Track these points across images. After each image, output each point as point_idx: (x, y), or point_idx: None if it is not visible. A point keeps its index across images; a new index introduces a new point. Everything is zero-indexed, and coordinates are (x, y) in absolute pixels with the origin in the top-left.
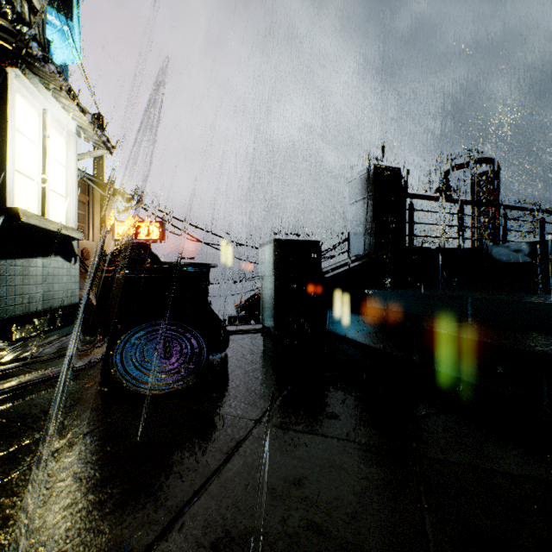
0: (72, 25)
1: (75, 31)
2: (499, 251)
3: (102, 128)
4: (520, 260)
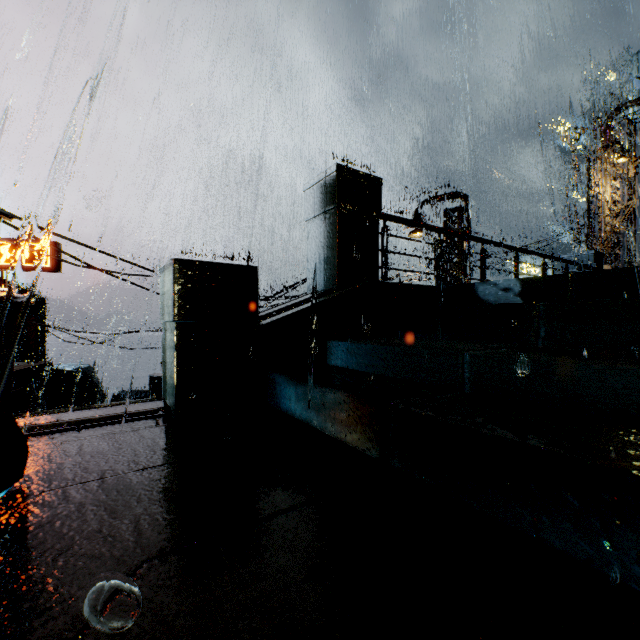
0: None
1: None
2: (487, 290)
3: None
4: (510, 301)
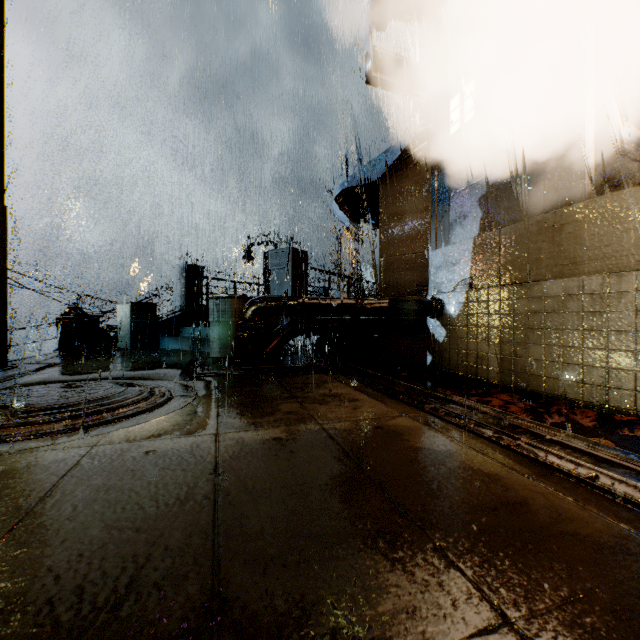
0: None
1: None
2: None
3: None
4: None
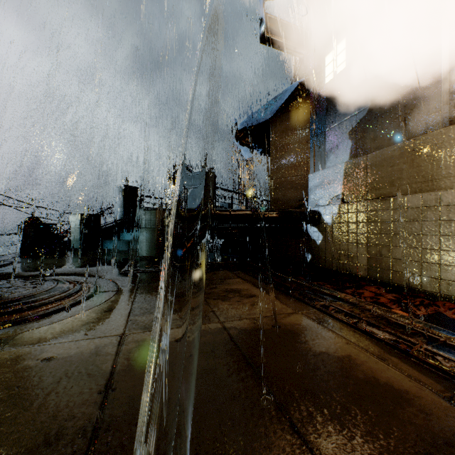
0: None
1: None
2: None
3: None
4: None
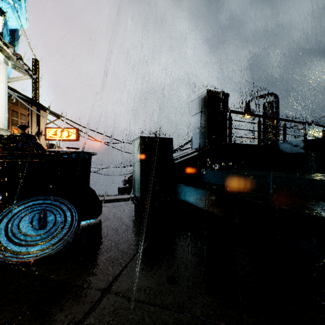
0: (20, 3)
1: (22, 7)
2: (285, 146)
3: (38, 68)
4: (298, 151)
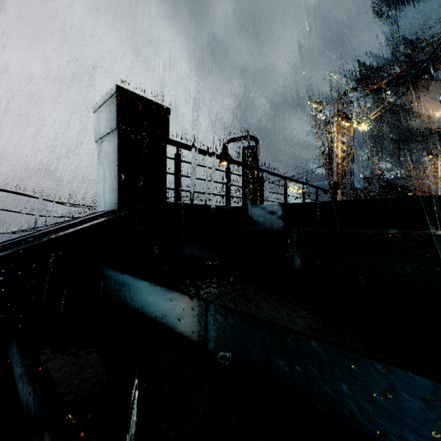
0: None
1: None
2: (257, 212)
3: None
4: (275, 222)
